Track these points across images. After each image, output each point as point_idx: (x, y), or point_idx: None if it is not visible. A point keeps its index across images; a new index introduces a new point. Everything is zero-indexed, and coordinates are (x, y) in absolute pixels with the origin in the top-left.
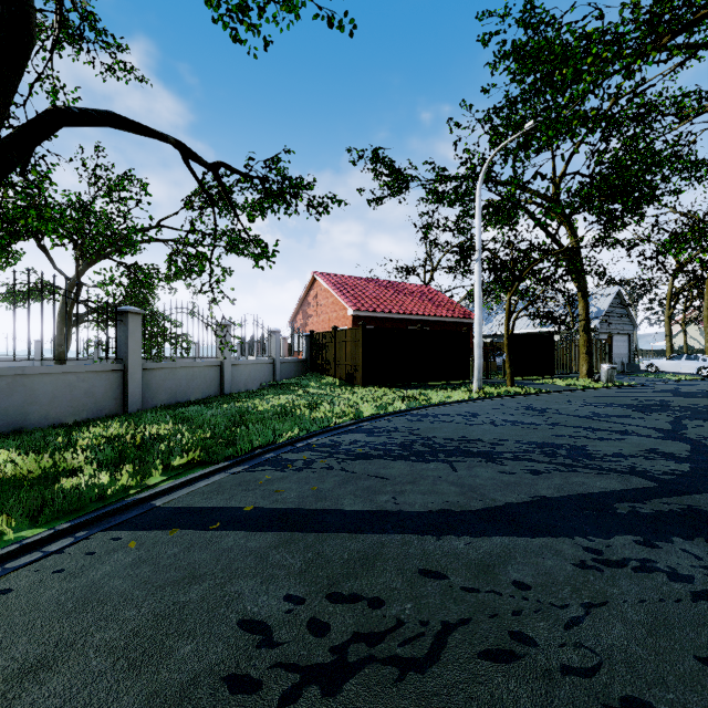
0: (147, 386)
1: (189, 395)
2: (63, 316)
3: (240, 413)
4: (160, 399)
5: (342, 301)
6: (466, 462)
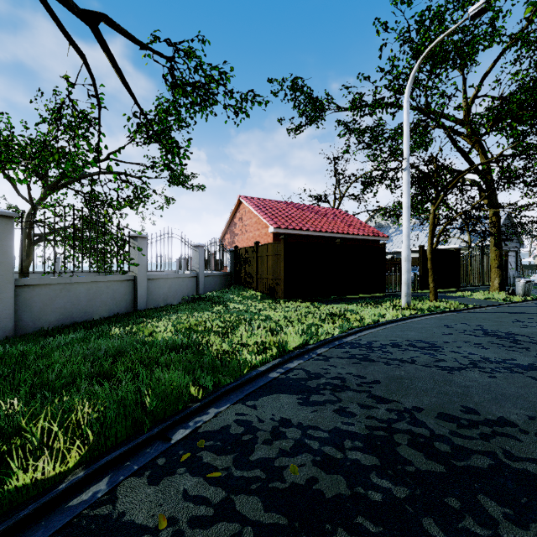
0: (26, 306)
1: (91, 313)
2: (25, 236)
3: (119, 349)
4: (48, 321)
5: (264, 220)
6: None
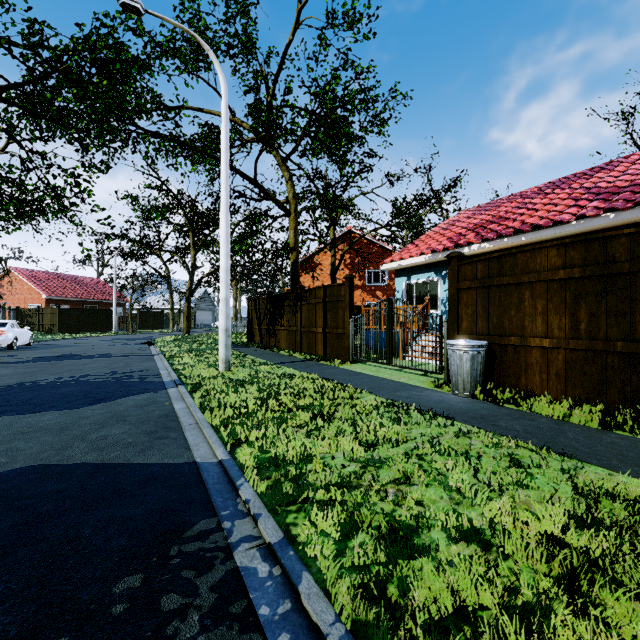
0: None
1: None
2: None
3: None
4: None
5: (38, 290)
6: (95, 339)
